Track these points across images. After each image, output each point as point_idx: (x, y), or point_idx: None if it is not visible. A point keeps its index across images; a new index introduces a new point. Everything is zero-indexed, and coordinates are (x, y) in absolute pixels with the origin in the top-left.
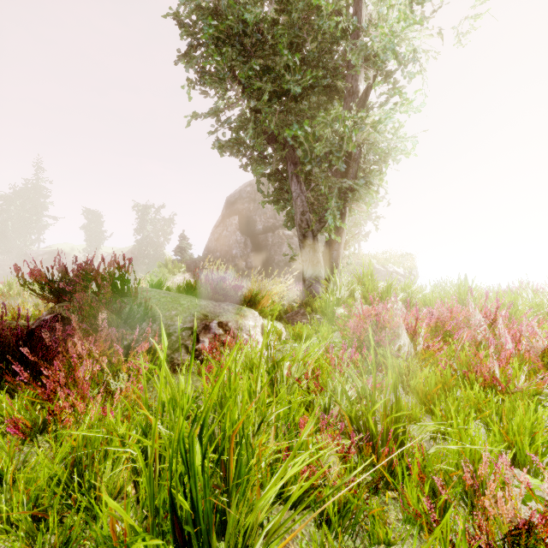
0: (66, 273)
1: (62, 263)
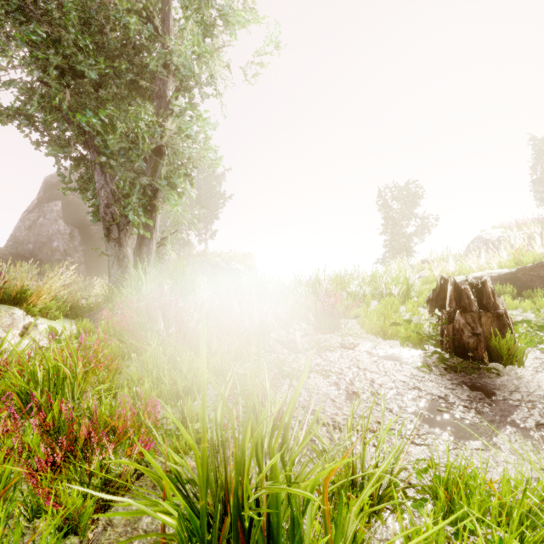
0: None
1: None
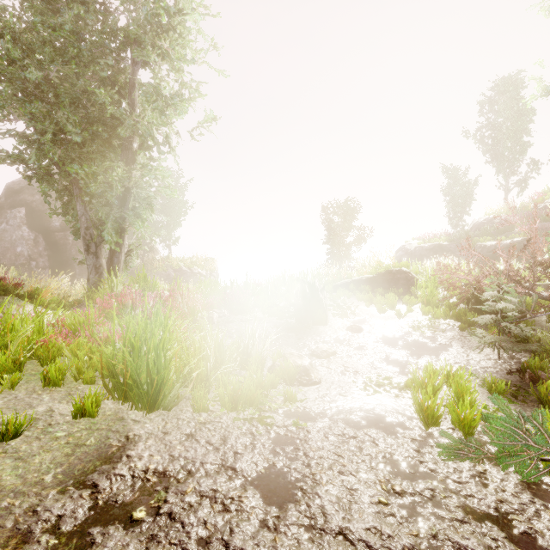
0: None
1: None
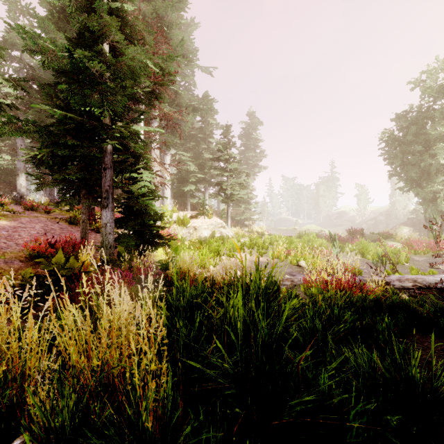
0: (353, 230)
1: (352, 229)
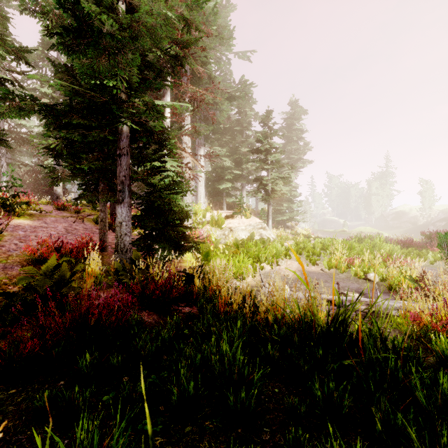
0: (430, 233)
1: (429, 231)
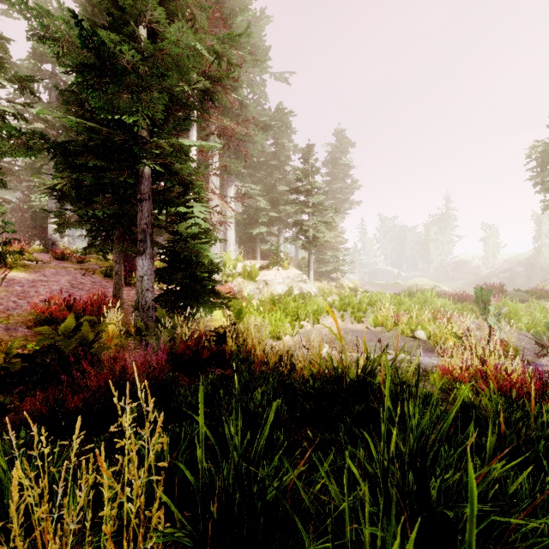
0: (487, 286)
1: (486, 284)
